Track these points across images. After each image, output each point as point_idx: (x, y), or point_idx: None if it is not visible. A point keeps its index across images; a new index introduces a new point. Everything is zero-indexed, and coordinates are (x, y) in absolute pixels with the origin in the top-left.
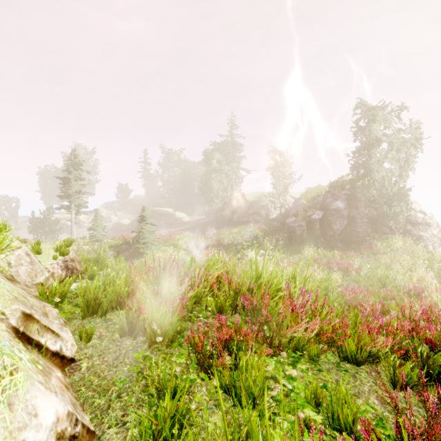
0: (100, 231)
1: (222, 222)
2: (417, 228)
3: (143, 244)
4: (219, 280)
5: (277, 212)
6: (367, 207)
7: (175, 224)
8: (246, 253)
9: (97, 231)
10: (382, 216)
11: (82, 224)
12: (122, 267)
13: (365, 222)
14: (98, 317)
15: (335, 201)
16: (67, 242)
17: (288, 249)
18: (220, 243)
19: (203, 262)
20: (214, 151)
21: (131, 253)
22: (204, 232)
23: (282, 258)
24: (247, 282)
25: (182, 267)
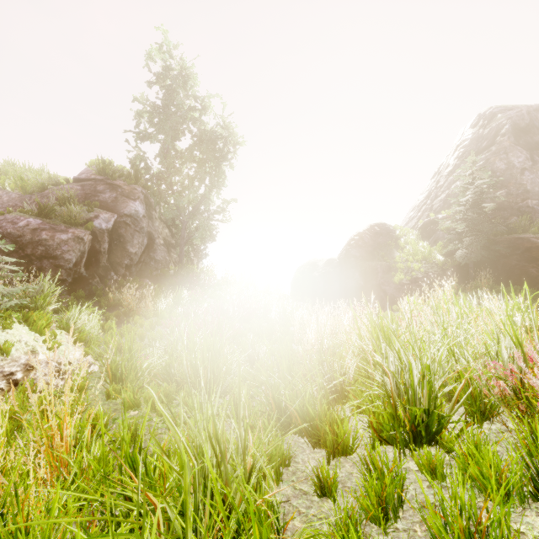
0: None
1: None
2: (195, 257)
3: None
4: None
5: None
6: (161, 222)
7: None
8: None
9: None
10: (190, 237)
11: None
12: None
13: (163, 246)
14: None
15: (129, 200)
16: None
17: None
18: None
19: None
20: None
21: None
22: None
23: None
24: None
25: None
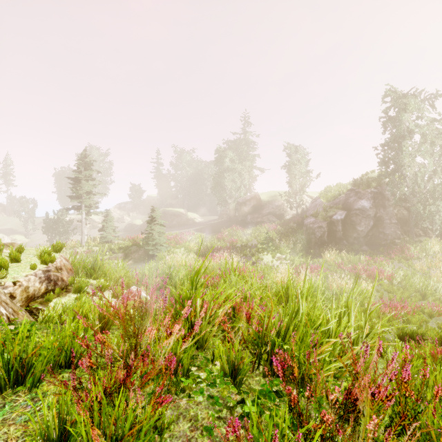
0: (110, 232)
1: (235, 223)
2: None
3: (153, 246)
4: (232, 306)
5: (293, 212)
6: (396, 207)
7: (187, 225)
8: (261, 257)
9: (108, 232)
10: (414, 217)
11: (96, 224)
12: (123, 274)
13: (394, 223)
14: (24, 390)
15: (359, 200)
16: (56, 247)
17: (307, 252)
18: (233, 245)
19: (215, 267)
20: (227, 149)
21: (140, 255)
22: (216, 233)
23: (301, 262)
24: (277, 320)
25: (190, 274)
